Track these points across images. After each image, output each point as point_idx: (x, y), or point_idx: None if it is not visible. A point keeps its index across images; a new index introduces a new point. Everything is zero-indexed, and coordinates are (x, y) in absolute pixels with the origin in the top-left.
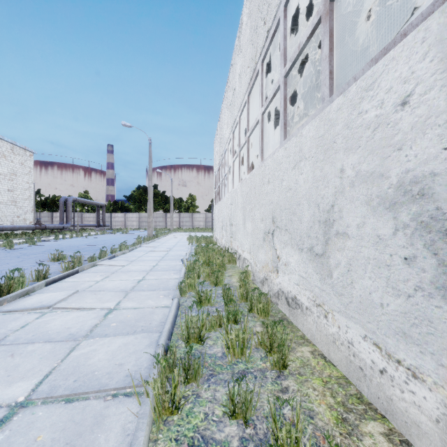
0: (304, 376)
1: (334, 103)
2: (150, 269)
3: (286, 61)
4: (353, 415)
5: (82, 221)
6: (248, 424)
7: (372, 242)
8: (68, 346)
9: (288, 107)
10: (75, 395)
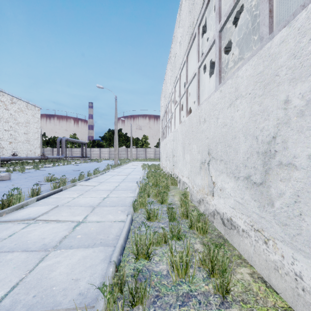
0: (248, 305)
1: (276, 38)
2: (113, 188)
3: (220, 18)
4: None
5: (71, 154)
6: None
7: None
8: (38, 256)
9: (222, 57)
10: None
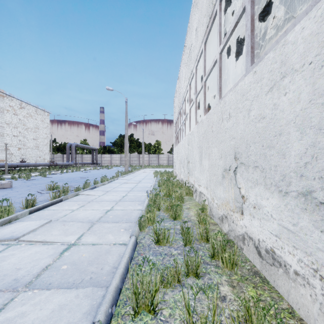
0: None
1: None
2: (120, 199)
3: None
4: None
5: (82, 160)
6: None
7: None
8: (0, 301)
9: (255, 28)
10: None
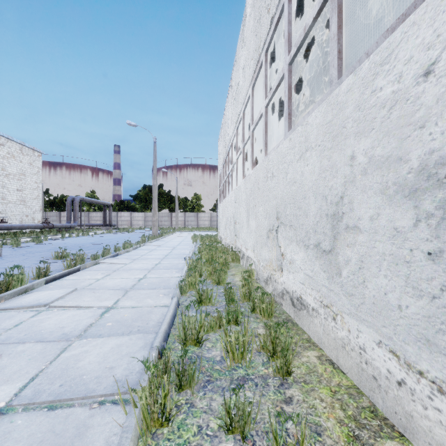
0: (310, 385)
1: (343, 84)
2: (152, 267)
3: (290, 48)
4: (366, 432)
5: (89, 221)
6: (246, 440)
7: (388, 236)
8: (59, 347)
9: (293, 96)
10: (59, 402)
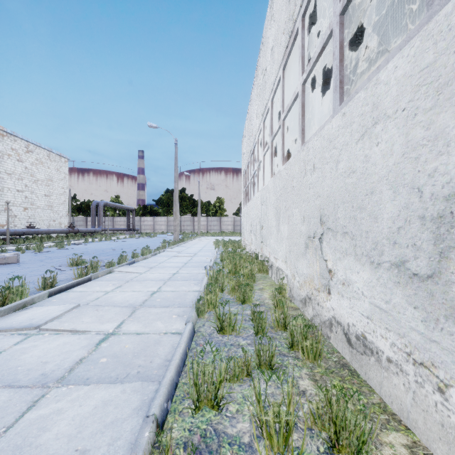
0: None
1: None
2: (169, 277)
3: None
4: None
5: (113, 225)
6: None
7: None
8: (28, 398)
9: (345, 58)
10: None
